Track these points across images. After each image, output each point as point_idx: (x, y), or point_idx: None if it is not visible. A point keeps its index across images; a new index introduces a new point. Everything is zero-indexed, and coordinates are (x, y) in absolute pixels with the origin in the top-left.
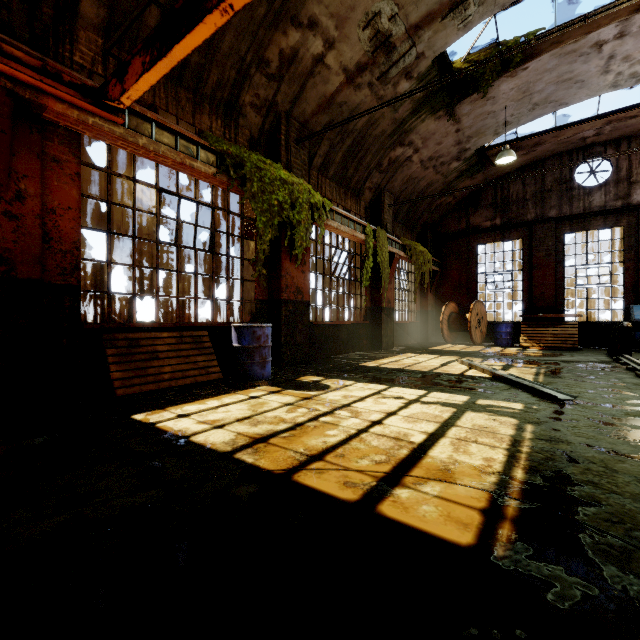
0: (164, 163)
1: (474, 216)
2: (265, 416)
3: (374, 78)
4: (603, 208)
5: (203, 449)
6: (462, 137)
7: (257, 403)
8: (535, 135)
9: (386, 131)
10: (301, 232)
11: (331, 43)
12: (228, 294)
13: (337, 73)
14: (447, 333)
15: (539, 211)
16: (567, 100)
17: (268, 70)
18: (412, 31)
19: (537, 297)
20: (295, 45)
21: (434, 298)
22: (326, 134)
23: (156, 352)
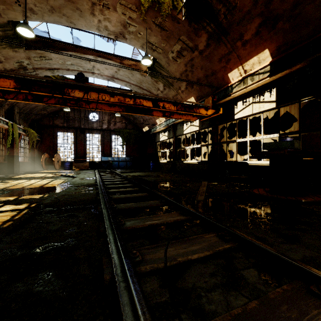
0: None
1: (56, 120)
2: None
3: None
4: (96, 128)
5: None
6: None
7: None
8: None
9: None
10: None
11: (1, 62)
12: None
13: (1, 69)
14: (44, 166)
15: (79, 124)
16: None
17: None
18: (35, 68)
19: (78, 153)
20: None
21: (38, 151)
22: None
23: None
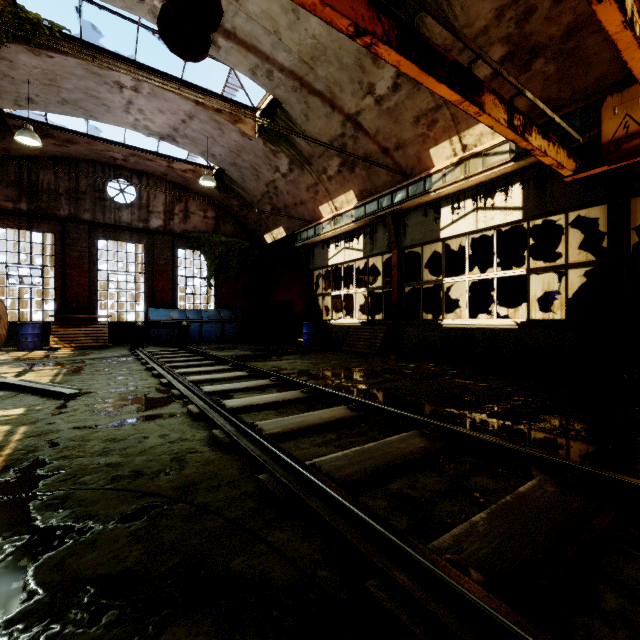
0: None
1: None
2: None
3: None
4: (130, 225)
5: None
6: None
7: None
8: (68, 131)
9: None
10: None
11: None
12: None
13: None
14: None
15: (74, 210)
16: (97, 115)
17: None
18: None
19: (71, 297)
20: None
21: None
22: None
23: None
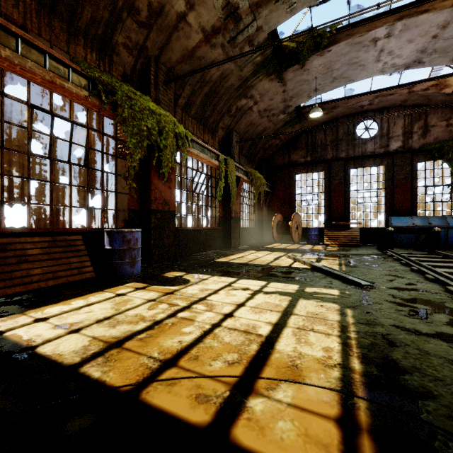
0: (33, 79)
1: (293, 154)
2: (126, 315)
3: (225, 41)
4: (373, 153)
5: (46, 363)
6: (287, 96)
7: (122, 301)
8: (333, 101)
9: (234, 85)
10: (167, 155)
11: (192, 5)
12: (103, 204)
13: (197, 31)
14: (276, 235)
15: (335, 153)
16: (354, 78)
17: (138, 17)
18: (254, 7)
19: (333, 211)
20: (162, 0)
21: (267, 211)
22: (188, 81)
23: (26, 255)
